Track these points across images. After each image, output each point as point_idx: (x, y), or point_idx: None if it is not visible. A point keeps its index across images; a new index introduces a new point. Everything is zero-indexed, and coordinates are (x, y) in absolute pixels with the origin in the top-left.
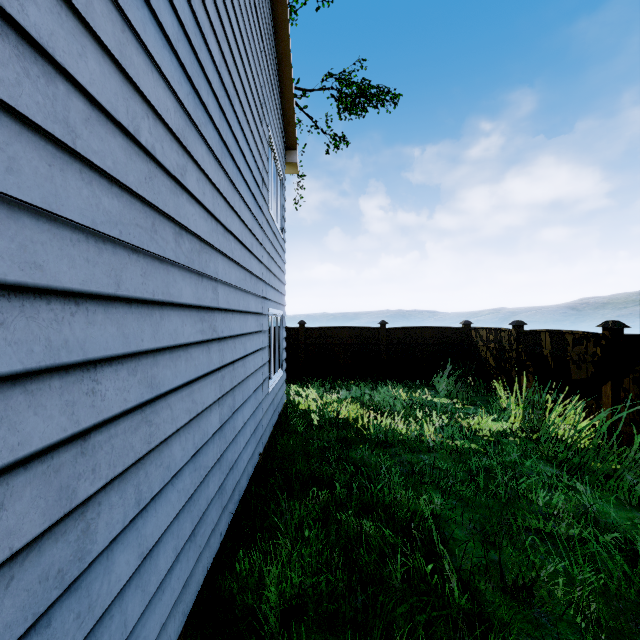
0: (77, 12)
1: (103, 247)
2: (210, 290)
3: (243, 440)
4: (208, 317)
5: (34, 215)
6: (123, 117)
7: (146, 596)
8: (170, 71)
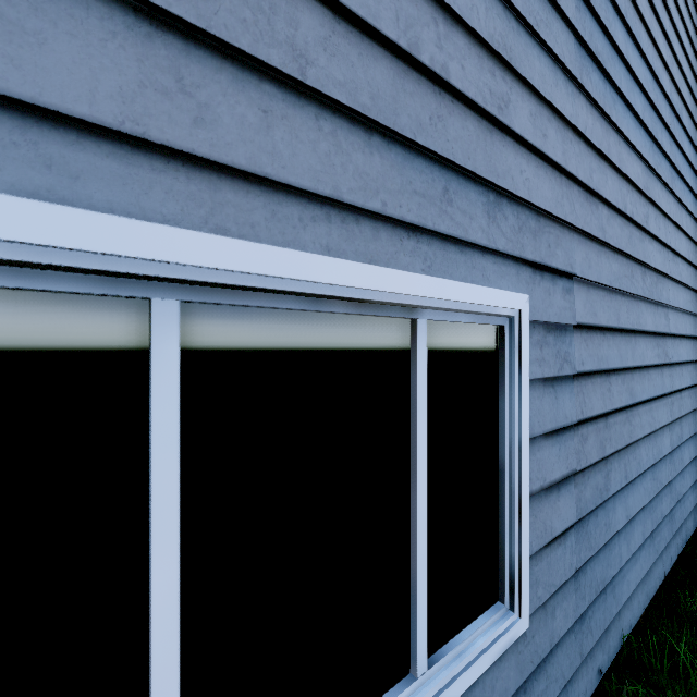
0: (604, 157)
1: (611, 297)
2: (662, 317)
3: (689, 478)
4: (661, 343)
5: (592, 287)
6: (619, 204)
7: (628, 551)
8: (639, 143)
